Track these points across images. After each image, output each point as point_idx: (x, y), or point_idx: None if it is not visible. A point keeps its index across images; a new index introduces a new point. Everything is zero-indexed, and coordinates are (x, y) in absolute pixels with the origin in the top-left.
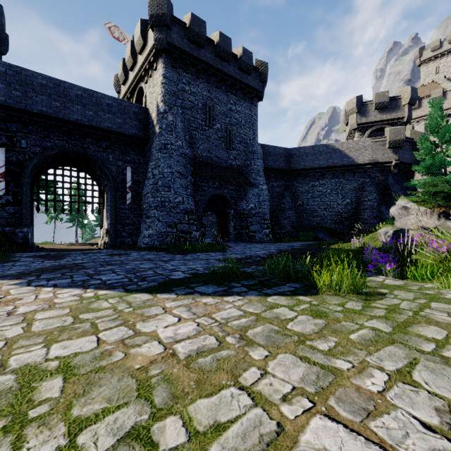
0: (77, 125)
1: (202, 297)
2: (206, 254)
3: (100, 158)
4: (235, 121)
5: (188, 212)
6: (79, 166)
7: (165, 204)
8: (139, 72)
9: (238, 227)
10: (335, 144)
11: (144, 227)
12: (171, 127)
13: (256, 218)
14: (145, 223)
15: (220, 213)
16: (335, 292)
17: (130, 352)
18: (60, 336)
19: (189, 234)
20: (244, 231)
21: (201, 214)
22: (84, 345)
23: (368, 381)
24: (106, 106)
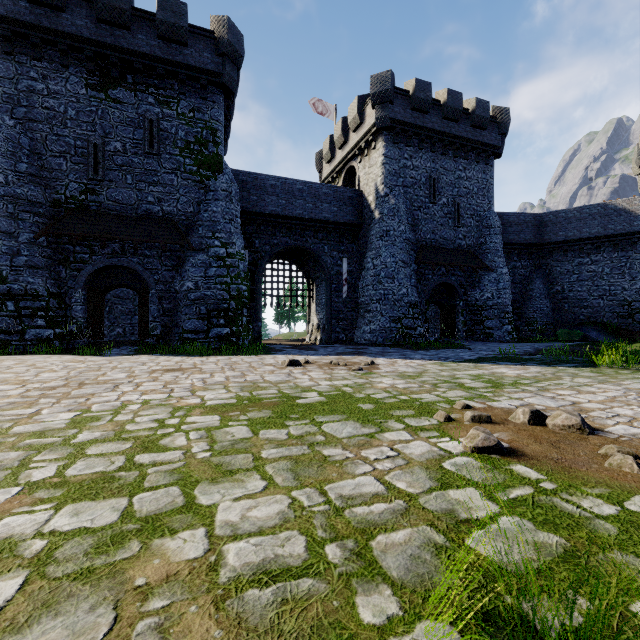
0: (298, 219)
1: (508, 365)
2: (451, 350)
3: (317, 250)
4: (465, 191)
5: (412, 305)
6: (291, 259)
7: (389, 296)
8: (352, 151)
9: (469, 323)
10: (619, 202)
11: (363, 323)
12: (393, 212)
13: (493, 311)
14: (363, 318)
15: (444, 305)
16: (610, 368)
17: (502, 374)
18: (458, 370)
19: (414, 330)
20: (477, 327)
21: (425, 307)
22: (476, 372)
23: (623, 382)
24: (323, 195)
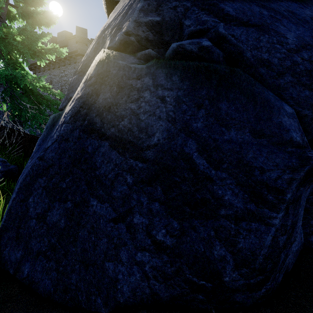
0: None
1: None
2: None
3: None
4: (65, 82)
5: None
6: None
7: None
8: None
9: None
10: None
11: None
12: None
13: None
14: None
15: None
16: None
17: None
18: None
19: None
20: None
21: None
22: None
23: None
24: None
